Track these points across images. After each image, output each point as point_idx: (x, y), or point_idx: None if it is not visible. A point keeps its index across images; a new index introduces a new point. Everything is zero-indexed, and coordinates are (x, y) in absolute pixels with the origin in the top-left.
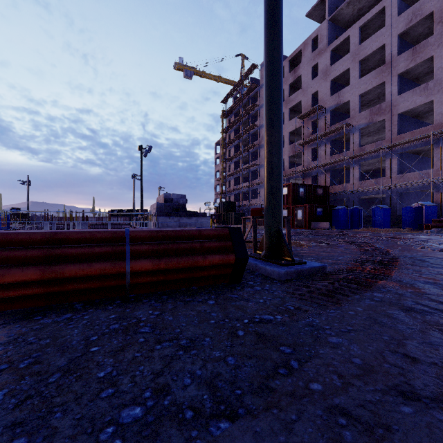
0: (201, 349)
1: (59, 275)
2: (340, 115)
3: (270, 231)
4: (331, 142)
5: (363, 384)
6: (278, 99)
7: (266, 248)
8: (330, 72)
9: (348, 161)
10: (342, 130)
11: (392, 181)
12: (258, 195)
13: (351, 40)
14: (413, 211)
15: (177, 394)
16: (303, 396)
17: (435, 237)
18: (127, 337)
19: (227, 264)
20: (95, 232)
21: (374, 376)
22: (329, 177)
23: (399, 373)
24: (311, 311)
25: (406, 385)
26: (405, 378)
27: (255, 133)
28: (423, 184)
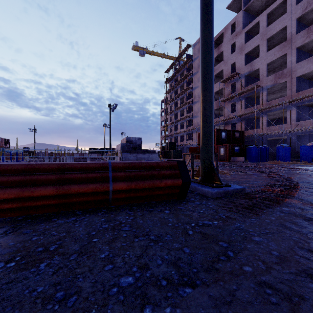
0: (165, 242)
1: (68, 192)
2: (252, 79)
3: (204, 163)
4: (245, 99)
5: (281, 268)
6: (210, 70)
7: (201, 175)
8: (244, 48)
9: (258, 112)
10: (253, 90)
11: (291, 127)
12: (191, 137)
13: (261, 24)
14: (308, 149)
15: (154, 270)
16: (239, 274)
17: None
18: (114, 233)
19: (176, 185)
20: (89, 163)
21: (288, 263)
22: (243, 124)
23: (306, 262)
24: (238, 219)
25: (312, 270)
26: (311, 265)
27: (189, 94)
28: None
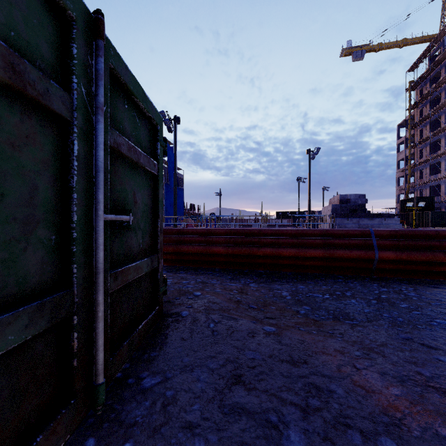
0: None
1: (333, 256)
2: None
3: None
4: None
5: None
6: None
7: None
8: None
9: None
10: None
11: None
12: None
13: None
14: None
15: None
16: None
17: None
18: (400, 295)
19: None
20: (349, 230)
21: None
22: None
23: None
24: None
25: None
26: None
27: None
28: None
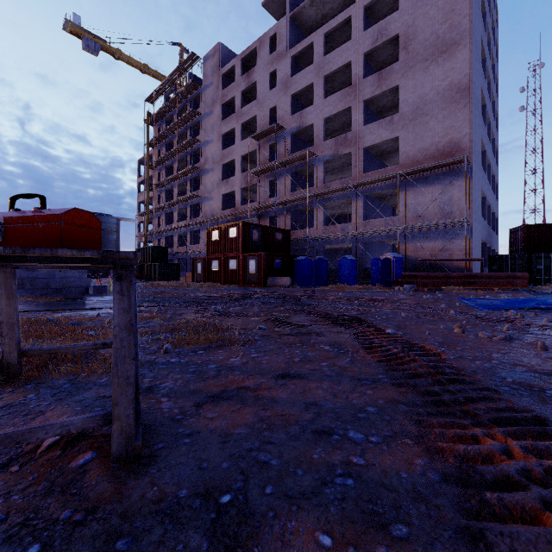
0: None
1: None
2: (303, 143)
3: None
4: (292, 175)
5: None
6: None
7: None
8: (291, 84)
9: (311, 200)
10: (304, 160)
11: (358, 228)
12: (200, 239)
13: (315, 49)
14: (382, 264)
15: None
16: None
17: (419, 297)
18: None
19: None
20: None
21: None
22: (289, 219)
23: None
24: None
25: None
26: None
27: (197, 153)
28: (389, 233)
